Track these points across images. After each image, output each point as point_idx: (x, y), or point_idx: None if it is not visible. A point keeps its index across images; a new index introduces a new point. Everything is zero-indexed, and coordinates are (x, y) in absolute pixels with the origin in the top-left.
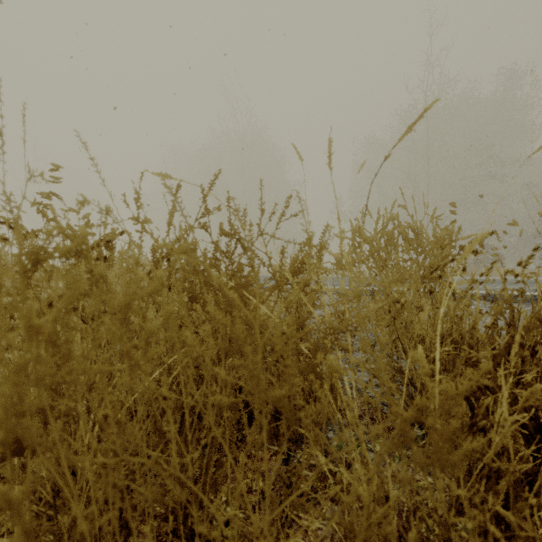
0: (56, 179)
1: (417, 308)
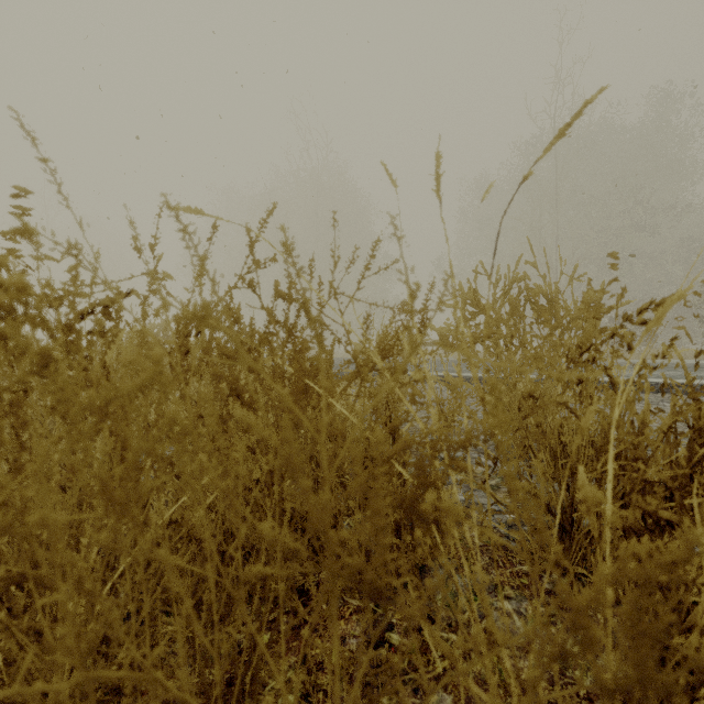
0: (22, 210)
1: (561, 405)
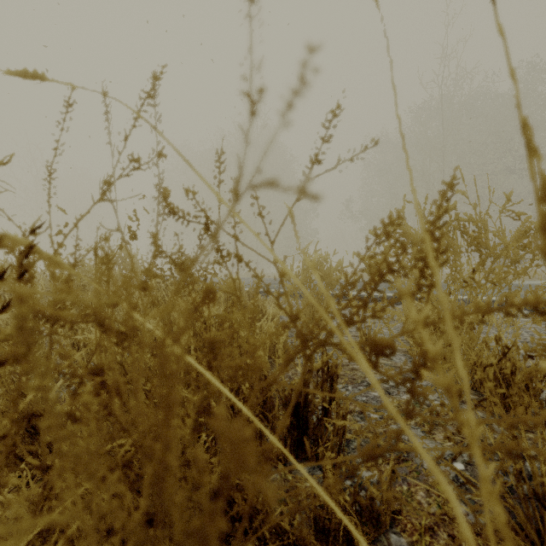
0: None
1: None
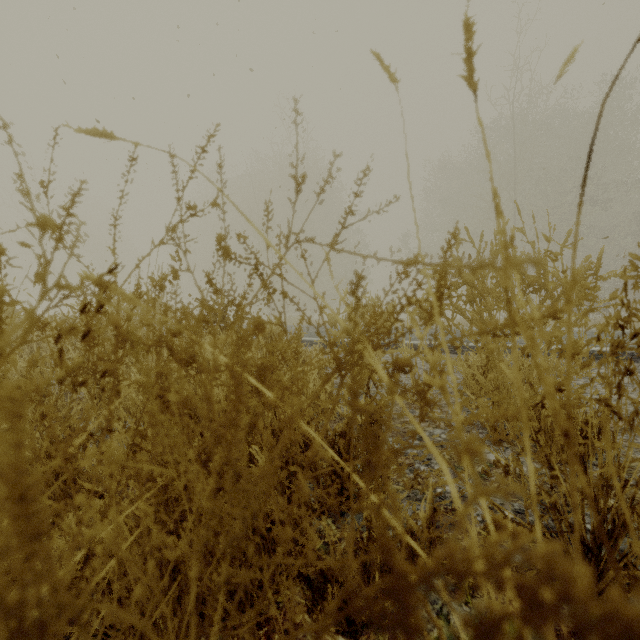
0: None
1: (600, 401)
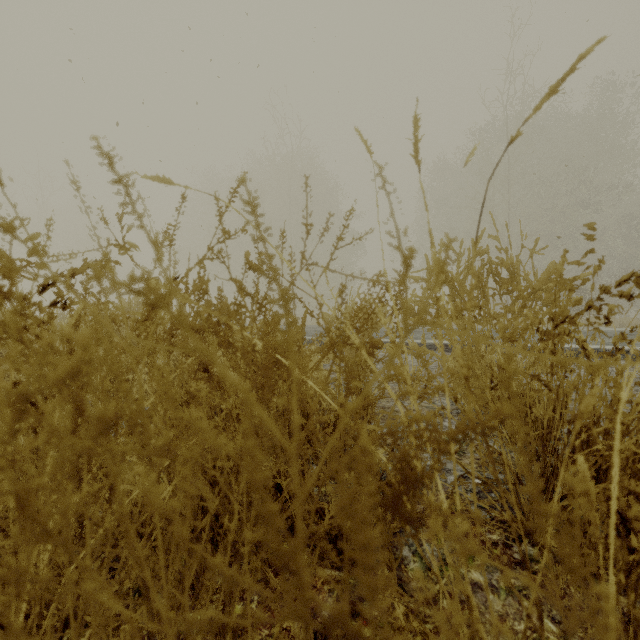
0: None
1: (533, 377)
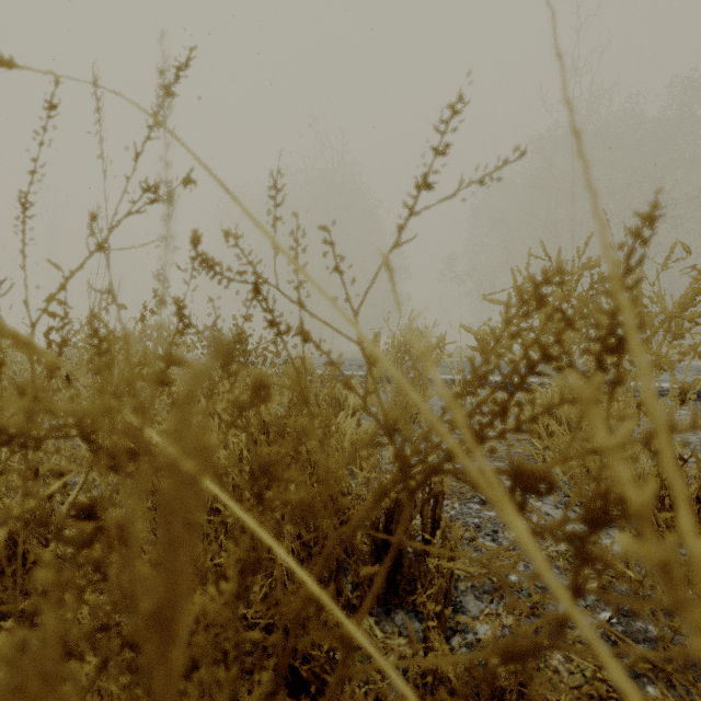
0: None
1: None
